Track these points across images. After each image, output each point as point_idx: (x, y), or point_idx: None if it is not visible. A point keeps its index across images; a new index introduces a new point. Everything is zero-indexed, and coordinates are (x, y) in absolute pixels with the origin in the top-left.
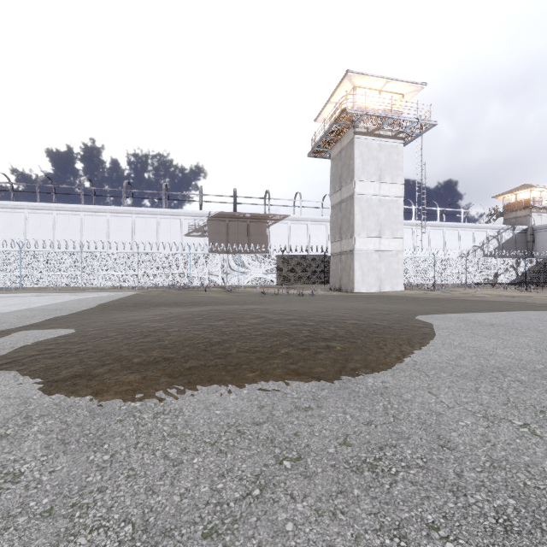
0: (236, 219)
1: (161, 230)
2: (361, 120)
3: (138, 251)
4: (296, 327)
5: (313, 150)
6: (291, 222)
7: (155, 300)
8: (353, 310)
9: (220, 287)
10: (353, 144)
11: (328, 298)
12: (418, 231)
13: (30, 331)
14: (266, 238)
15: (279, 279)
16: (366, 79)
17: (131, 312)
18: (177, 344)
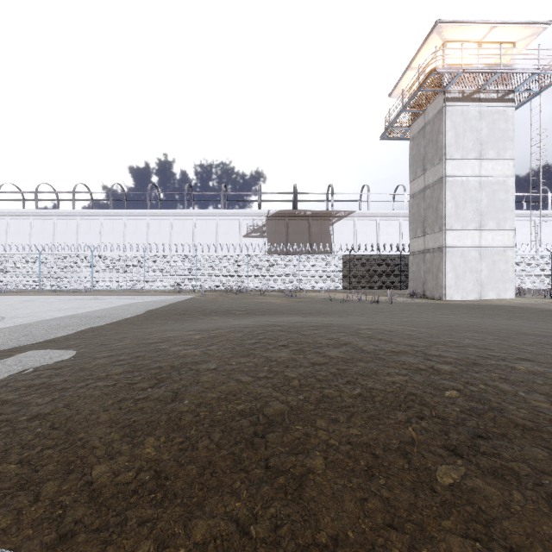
0: (296, 217)
1: (220, 232)
2: (455, 83)
3: (196, 253)
4: (422, 378)
5: (387, 131)
6: (358, 218)
7: (208, 306)
8: (483, 333)
9: (279, 291)
10: (443, 113)
11: (414, 308)
12: (520, 223)
13: (34, 352)
14: (329, 237)
15: (346, 283)
16: (462, 28)
17: (176, 322)
18: (201, 415)
